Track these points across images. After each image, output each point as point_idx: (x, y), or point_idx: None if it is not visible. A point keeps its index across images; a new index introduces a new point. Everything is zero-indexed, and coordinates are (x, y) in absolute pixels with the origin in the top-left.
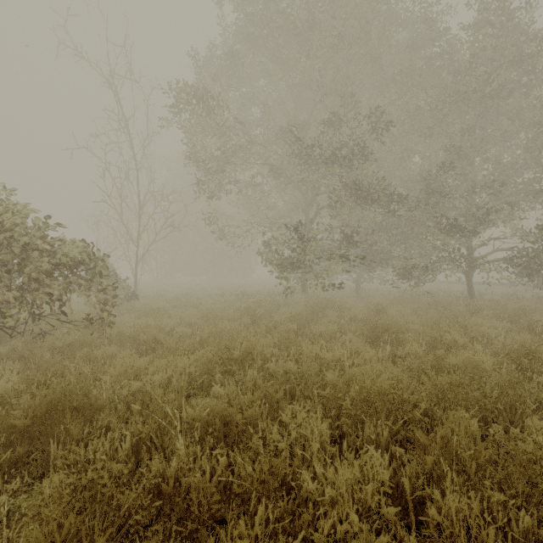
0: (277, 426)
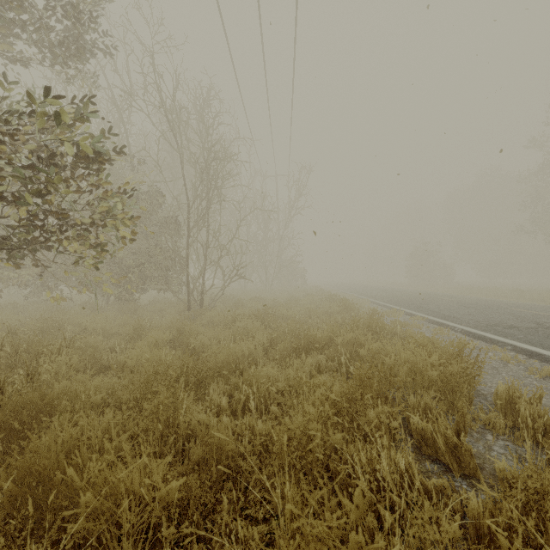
0: None
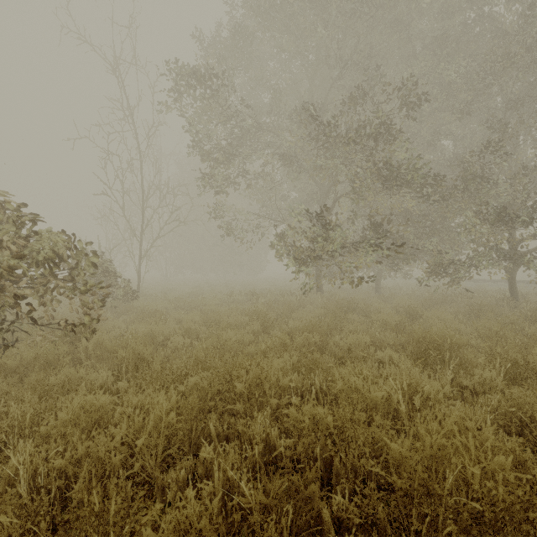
0: None
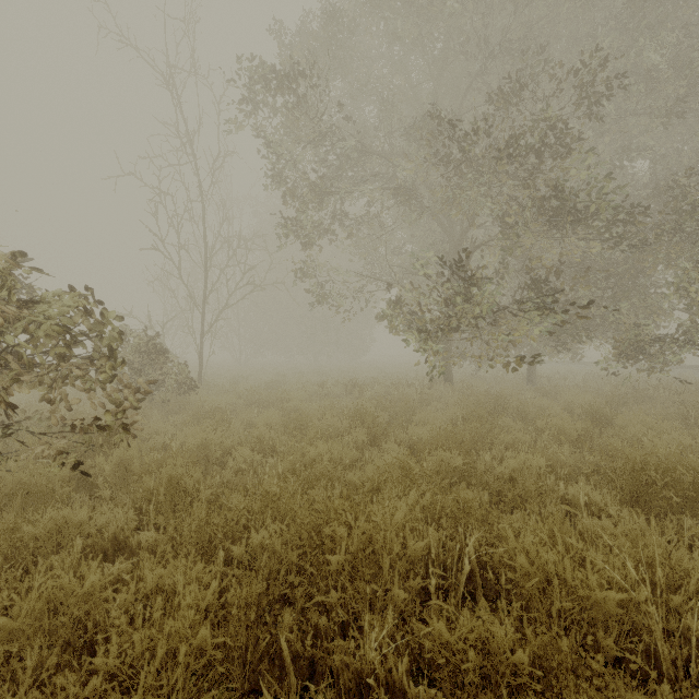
0: None
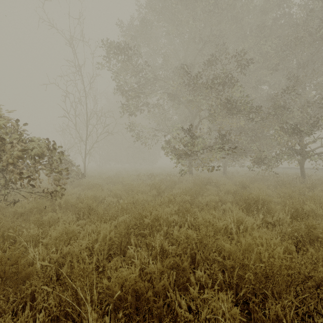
0: (185, 297)
